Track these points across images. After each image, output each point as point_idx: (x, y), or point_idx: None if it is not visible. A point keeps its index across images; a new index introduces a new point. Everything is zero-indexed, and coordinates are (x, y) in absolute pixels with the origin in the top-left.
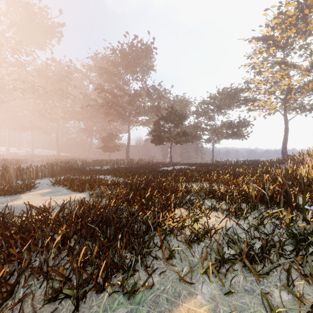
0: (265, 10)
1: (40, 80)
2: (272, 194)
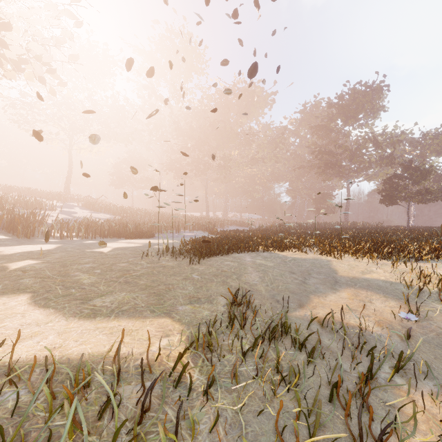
0: None
1: (257, 151)
2: None
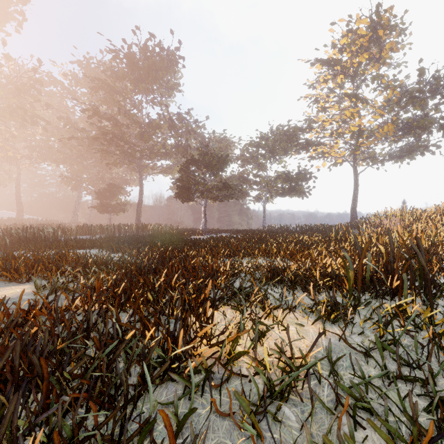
0: (331, 24)
1: None
2: (370, 273)
